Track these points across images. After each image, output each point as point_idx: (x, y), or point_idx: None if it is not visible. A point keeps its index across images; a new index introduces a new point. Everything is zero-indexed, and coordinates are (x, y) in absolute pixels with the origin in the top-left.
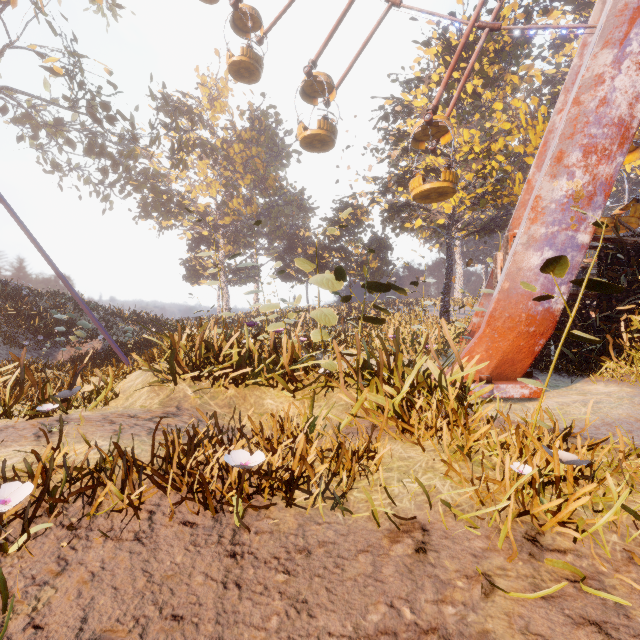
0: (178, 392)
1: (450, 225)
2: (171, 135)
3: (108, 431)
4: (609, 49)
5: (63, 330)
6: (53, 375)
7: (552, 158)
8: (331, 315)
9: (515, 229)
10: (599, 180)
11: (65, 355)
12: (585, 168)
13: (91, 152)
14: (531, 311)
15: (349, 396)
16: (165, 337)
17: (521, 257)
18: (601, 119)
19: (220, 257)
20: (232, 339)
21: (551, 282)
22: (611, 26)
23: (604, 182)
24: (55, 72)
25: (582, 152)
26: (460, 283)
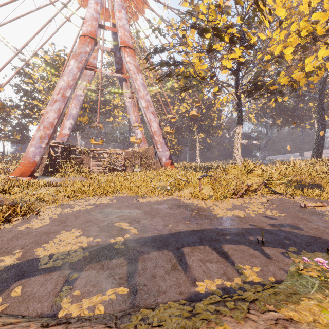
0: None
1: None
2: None
3: None
4: (50, 106)
5: None
6: None
7: (38, 126)
8: None
9: (59, 135)
10: (47, 134)
11: None
12: (43, 131)
13: None
14: (30, 161)
15: None
16: None
17: (29, 148)
18: (47, 121)
19: None
20: None
21: (35, 155)
22: (51, 101)
23: (48, 134)
24: None
25: (43, 127)
26: None
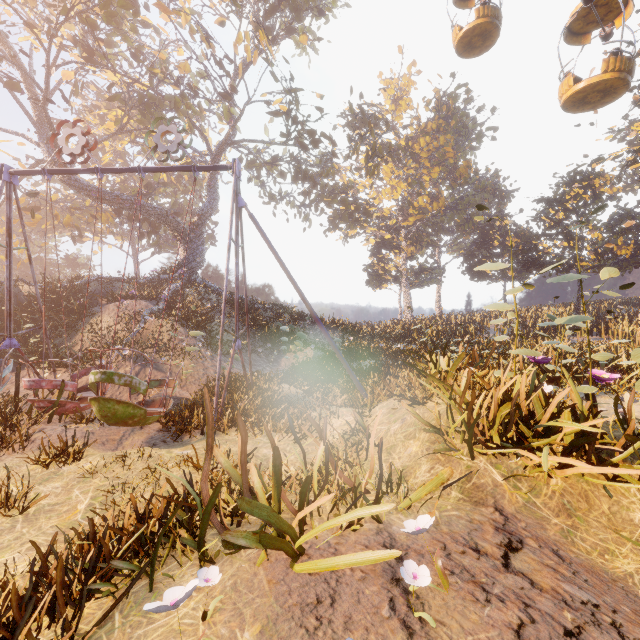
0: (482, 474)
1: None
2: (365, 144)
3: (507, 634)
4: None
5: (286, 340)
6: (290, 390)
7: None
8: None
9: None
10: None
11: (286, 362)
12: None
13: (297, 178)
14: None
15: None
16: (435, 380)
17: None
18: None
19: (402, 260)
20: (556, 398)
21: None
22: None
23: None
24: (276, 114)
25: None
26: None
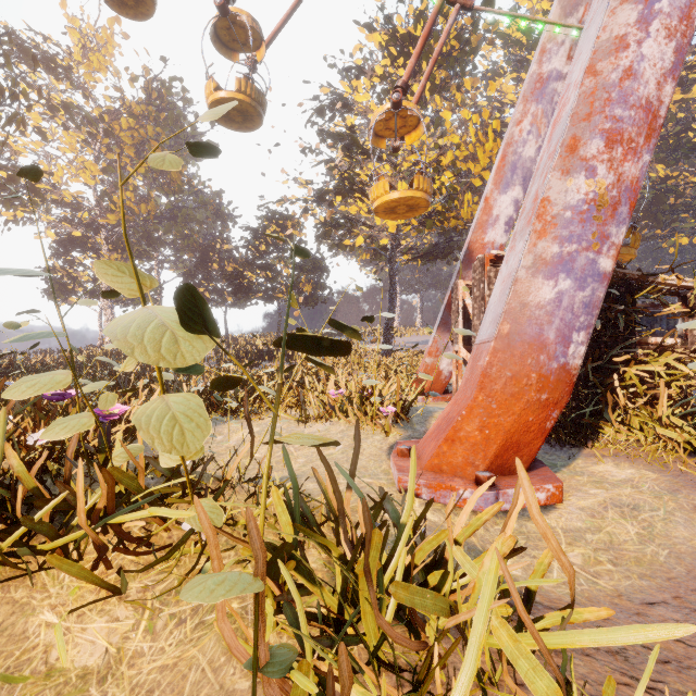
0: None
1: (394, 247)
2: None
3: None
4: (632, 4)
5: None
6: None
7: (563, 146)
8: (192, 418)
9: (472, 254)
10: (624, 183)
11: None
12: (610, 163)
13: None
14: (544, 369)
15: (239, 648)
16: None
17: (526, 287)
18: (627, 96)
19: None
20: None
21: (568, 326)
22: None
23: (629, 187)
24: None
25: (604, 140)
26: (397, 312)
